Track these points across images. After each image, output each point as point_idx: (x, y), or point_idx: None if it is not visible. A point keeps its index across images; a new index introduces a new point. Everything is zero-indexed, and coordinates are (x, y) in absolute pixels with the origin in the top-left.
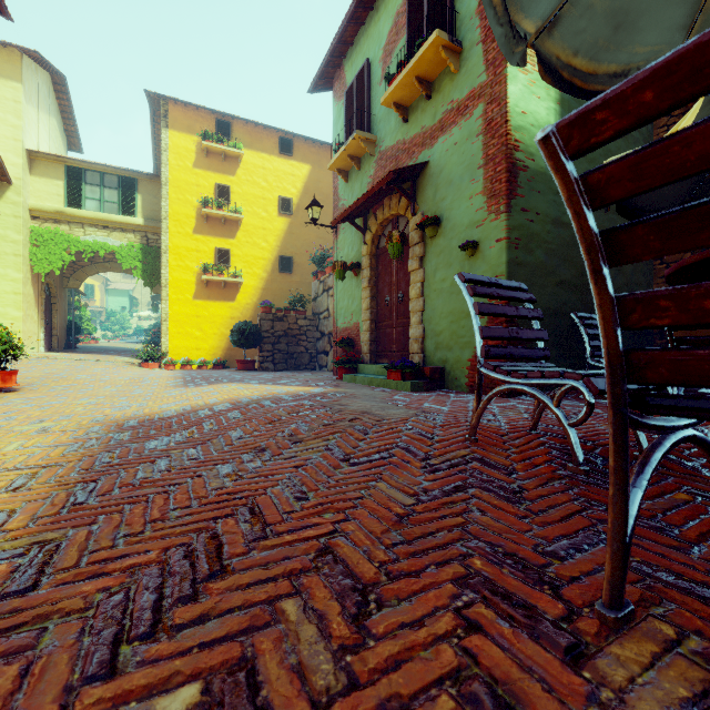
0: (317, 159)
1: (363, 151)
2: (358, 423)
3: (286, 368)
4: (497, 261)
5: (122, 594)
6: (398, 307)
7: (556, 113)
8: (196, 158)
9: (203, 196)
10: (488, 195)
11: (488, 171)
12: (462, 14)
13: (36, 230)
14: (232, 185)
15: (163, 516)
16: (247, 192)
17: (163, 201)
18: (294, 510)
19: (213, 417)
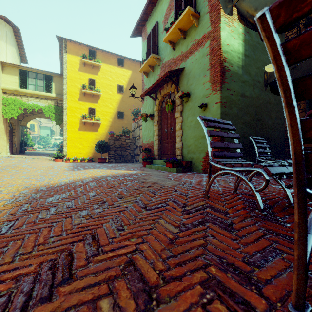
0: (135, 68)
1: (155, 63)
2: (151, 188)
3: (120, 162)
4: (216, 112)
5: (6, 296)
6: (171, 134)
7: (242, 45)
8: (80, 66)
9: (83, 84)
10: (212, 82)
11: (212, 71)
12: (199, 0)
13: (5, 98)
14: (96, 79)
15: (45, 241)
16: (103, 82)
17: (64, 86)
18: (115, 237)
19: (82, 185)
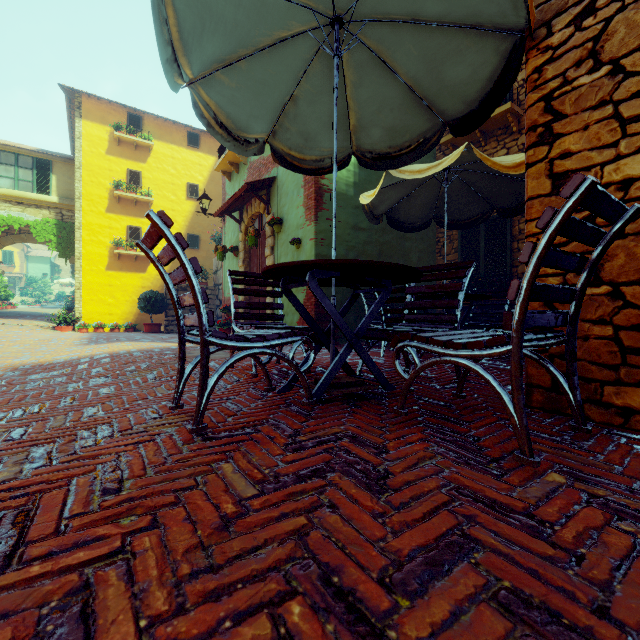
0: None
1: (239, 159)
2: None
3: None
4: (310, 254)
5: None
6: None
7: None
8: (109, 146)
9: (116, 180)
10: (306, 208)
11: (306, 191)
12: None
13: None
14: (143, 171)
15: (21, 400)
16: (158, 178)
17: (77, 182)
18: (96, 397)
19: (89, 362)
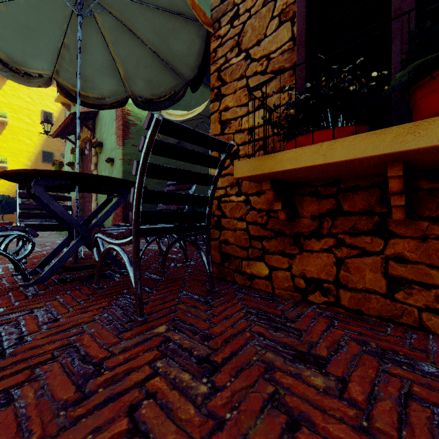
0: None
1: None
2: None
3: None
4: (119, 170)
5: None
6: None
7: None
8: None
9: None
10: (117, 135)
11: (117, 123)
12: None
13: None
14: None
15: None
16: (13, 103)
17: None
18: None
19: None
